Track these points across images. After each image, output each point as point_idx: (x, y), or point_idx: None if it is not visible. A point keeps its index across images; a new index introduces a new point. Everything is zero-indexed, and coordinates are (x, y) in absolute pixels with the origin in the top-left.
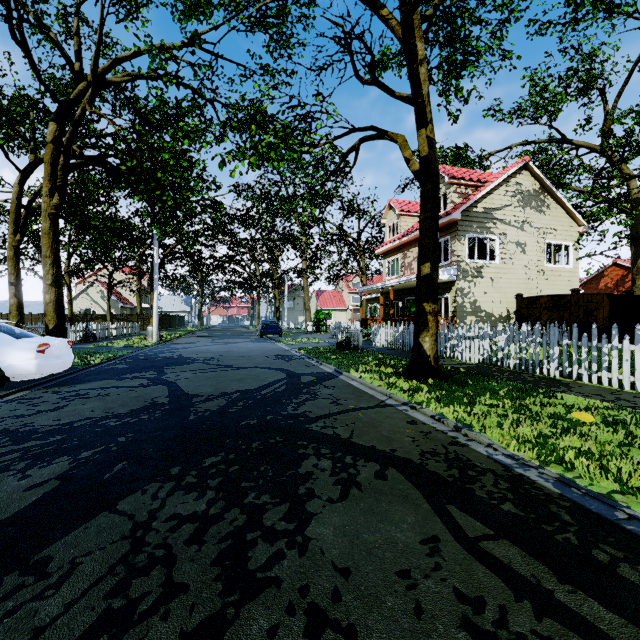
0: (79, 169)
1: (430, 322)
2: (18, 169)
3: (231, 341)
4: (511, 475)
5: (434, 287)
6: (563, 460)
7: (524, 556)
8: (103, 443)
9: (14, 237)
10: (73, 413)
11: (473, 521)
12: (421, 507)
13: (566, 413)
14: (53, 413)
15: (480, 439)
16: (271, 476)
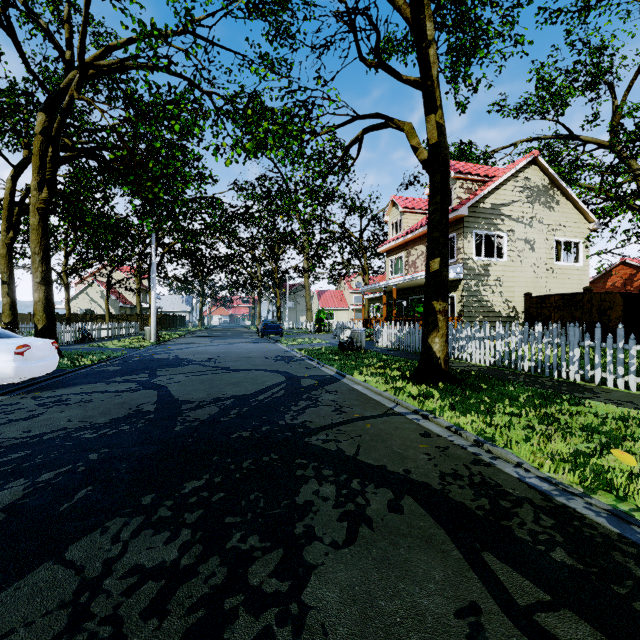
0: (72, 163)
1: (440, 322)
2: (11, 164)
3: (230, 341)
4: (553, 506)
5: (444, 284)
6: (612, 486)
7: (600, 639)
8: (70, 461)
9: (7, 234)
10: (47, 423)
11: (520, 578)
12: (450, 555)
13: (599, 424)
14: (25, 423)
15: (507, 457)
16: (262, 508)
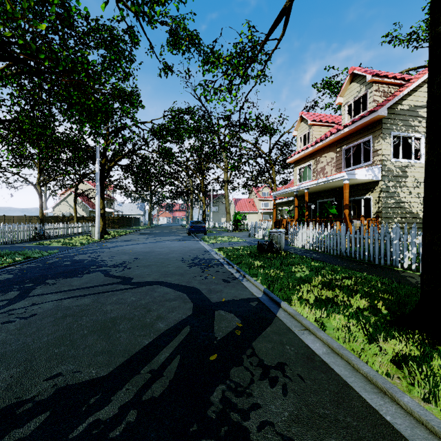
0: (1, 72)
1: None
2: None
3: (161, 239)
4: None
5: None
6: None
7: None
8: None
9: None
10: None
11: None
12: None
13: None
14: None
15: None
16: None
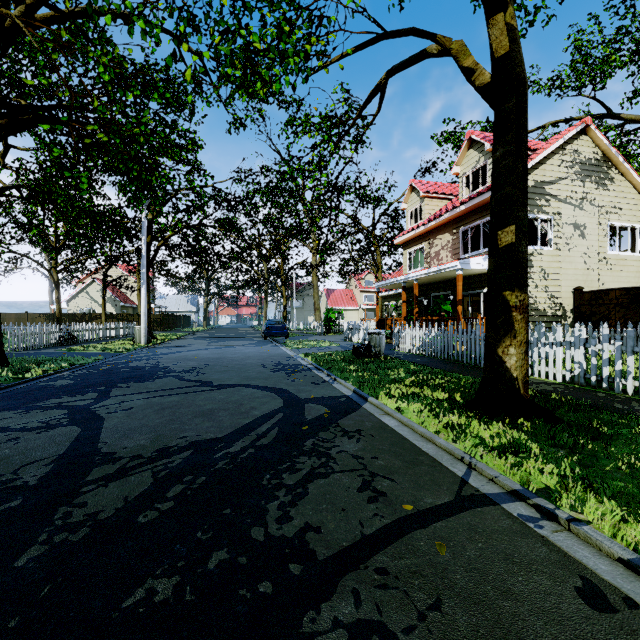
0: (34, 133)
1: (517, 322)
2: None
3: (229, 344)
4: None
5: (522, 265)
6: None
7: None
8: None
9: None
10: None
11: None
12: None
13: None
14: None
15: None
16: None
